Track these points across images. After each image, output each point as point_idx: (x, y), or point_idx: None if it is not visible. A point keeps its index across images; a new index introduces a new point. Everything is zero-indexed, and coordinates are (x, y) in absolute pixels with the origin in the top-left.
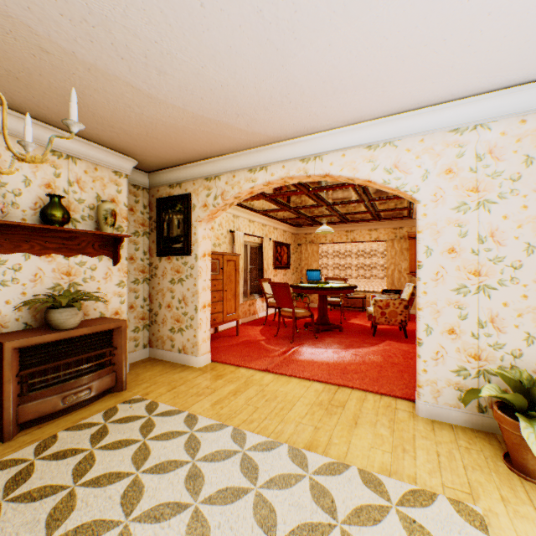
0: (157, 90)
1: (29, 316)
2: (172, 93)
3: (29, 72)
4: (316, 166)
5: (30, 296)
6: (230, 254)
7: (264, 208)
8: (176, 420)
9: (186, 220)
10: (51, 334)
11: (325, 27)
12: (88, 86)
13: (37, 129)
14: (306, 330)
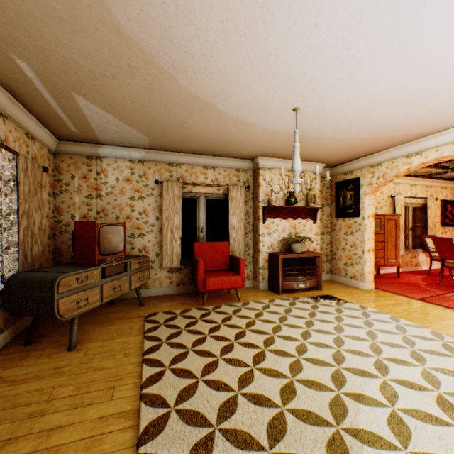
0: (344, 136)
1: (281, 246)
2: (352, 135)
3: (290, 146)
4: None
5: (281, 238)
6: (390, 214)
7: (426, 173)
8: (353, 306)
9: (355, 195)
10: (292, 254)
11: (452, 88)
12: (311, 143)
13: (284, 163)
14: None
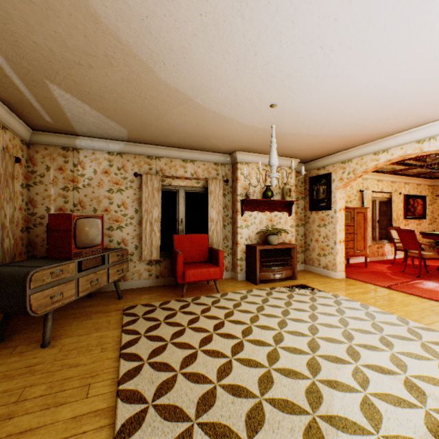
0: (318, 133)
1: (258, 238)
2: (325, 132)
3: (267, 141)
4: (429, 145)
5: (258, 230)
6: (359, 208)
7: (391, 170)
8: (326, 294)
9: (327, 189)
10: (269, 246)
11: (416, 90)
12: (287, 139)
13: (261, 158)
14: (437, 272)
